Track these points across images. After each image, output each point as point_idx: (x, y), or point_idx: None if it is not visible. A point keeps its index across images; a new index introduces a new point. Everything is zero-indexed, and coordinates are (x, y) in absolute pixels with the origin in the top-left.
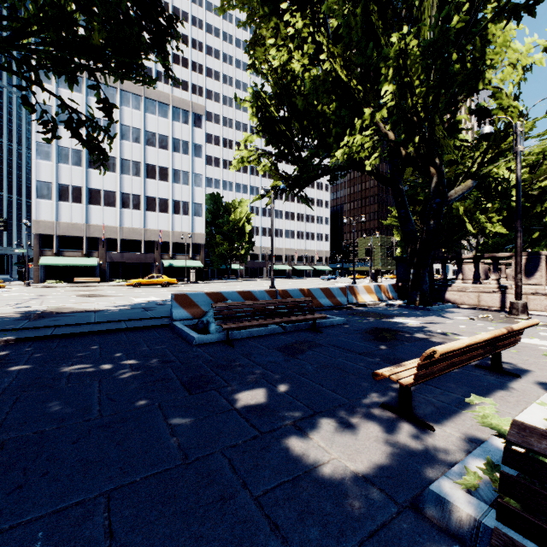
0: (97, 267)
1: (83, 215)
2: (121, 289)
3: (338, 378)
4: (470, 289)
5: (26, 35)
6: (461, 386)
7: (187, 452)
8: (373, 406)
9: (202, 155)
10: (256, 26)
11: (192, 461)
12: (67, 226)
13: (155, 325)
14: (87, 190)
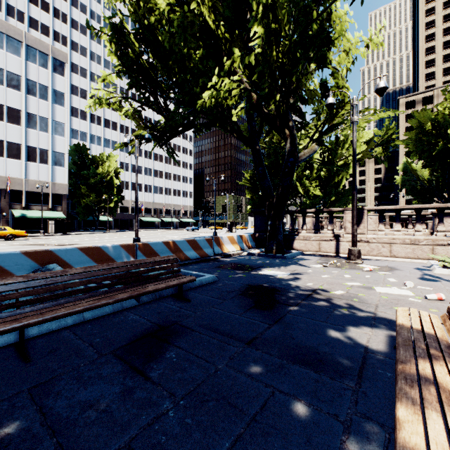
0: None
1: None
2: None
3: (230, 448)
4: (313, 238)
5: None
6: None
7: None
8: None
9: (65, 104)
10: None
11: None
12: None
13: None
14: None
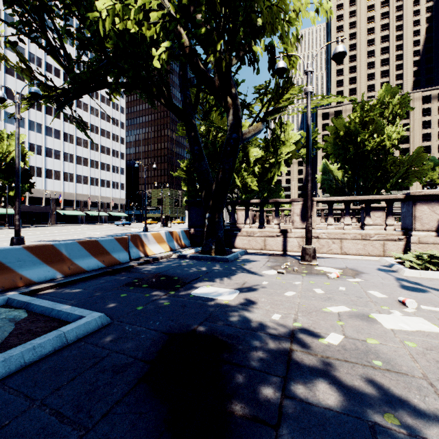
0: None
1: None
2: None
3: None
4: (258, 233)
5: None
6: None
7: None
8: None
9: None
10: None
11: None
12: None
13: None
14: None
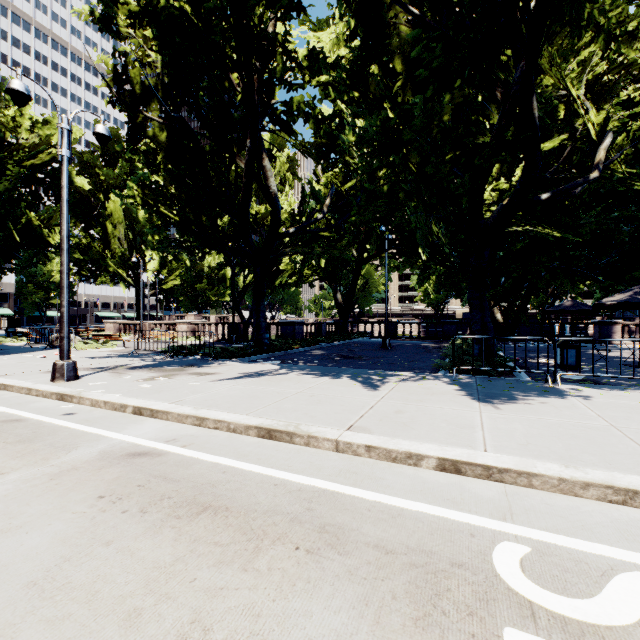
0: None
1: None
2: None
3: None
4: None
5: None
6: None
7: None
8: None
9: None
10: None
11: None
12: None
13: None
14: None
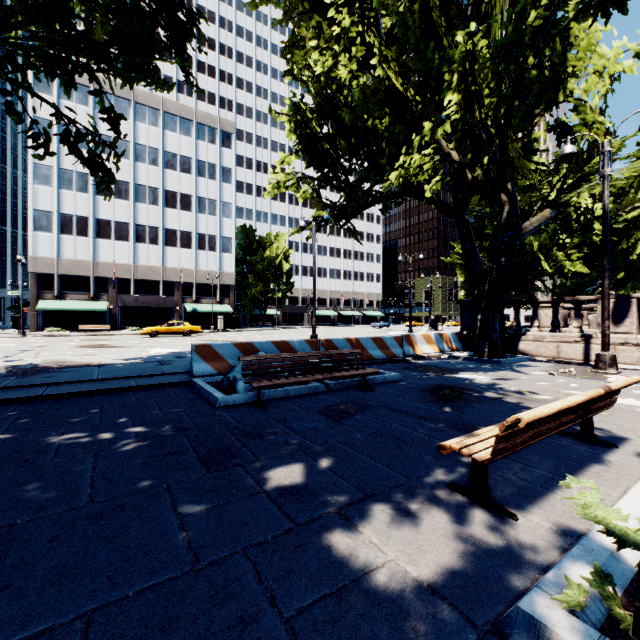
0: (107, 312)
1: (90, 251)
2: (135, 338)
3: (393, 449)
4: (548, 338)
5: (11, 27)
6: (546, 459)
7: (199, 553)
8: (439, 486)
9: (232, 181)
10: (295, 24)
11: (205, 567)
12: (71, 264)
13: (171, 382)
14: (95, 221)
